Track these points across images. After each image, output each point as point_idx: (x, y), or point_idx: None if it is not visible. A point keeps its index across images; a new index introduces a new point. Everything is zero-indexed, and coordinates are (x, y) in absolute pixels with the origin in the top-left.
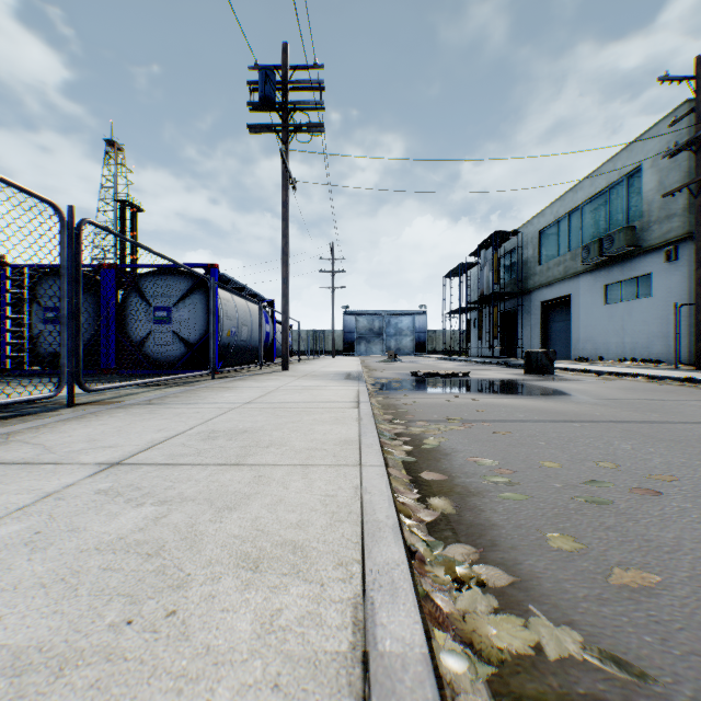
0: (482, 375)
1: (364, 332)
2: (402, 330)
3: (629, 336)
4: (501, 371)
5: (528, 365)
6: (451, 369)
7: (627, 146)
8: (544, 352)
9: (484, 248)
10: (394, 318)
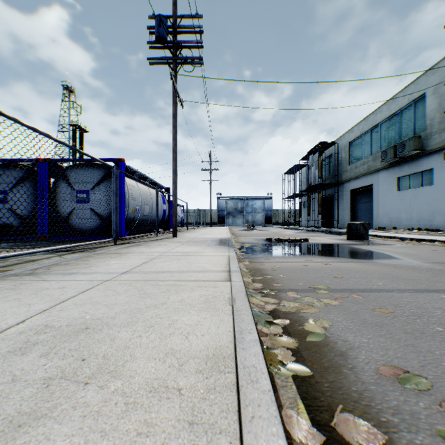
0: (317, 240)
1: (231, 210)
2: (256, 209)
3: (415, 213)
4: (328, 237)
5: (349, 233)
6: (293, 235)
7: (414, 80)
8: (362, 223)
9: (311, 154)
10: (251, 201)
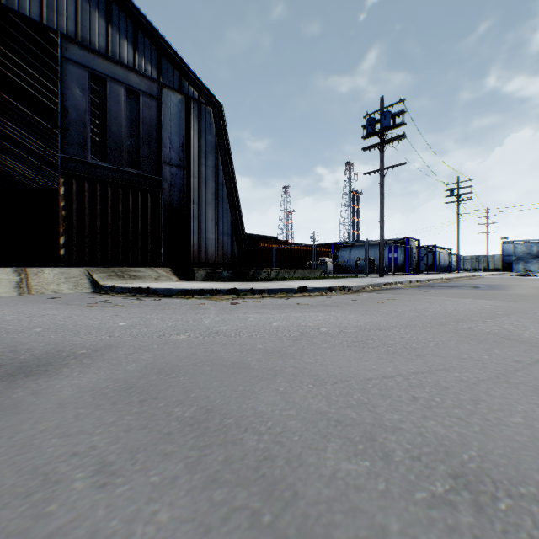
0: None
1: (520, 255)
2: None
3: None
4: None
5: None
6: None
7: None
8: None
9: None
10: None
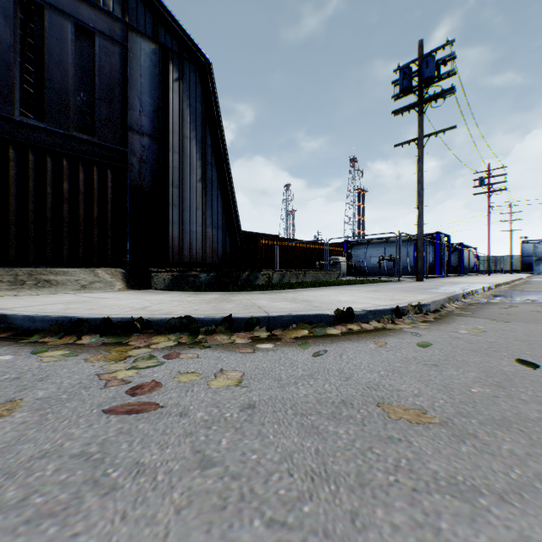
0: None
1: (541, 255)
2: None
3: None
4: None
5: None
6: None
7: None
8: None
9: None
10: None
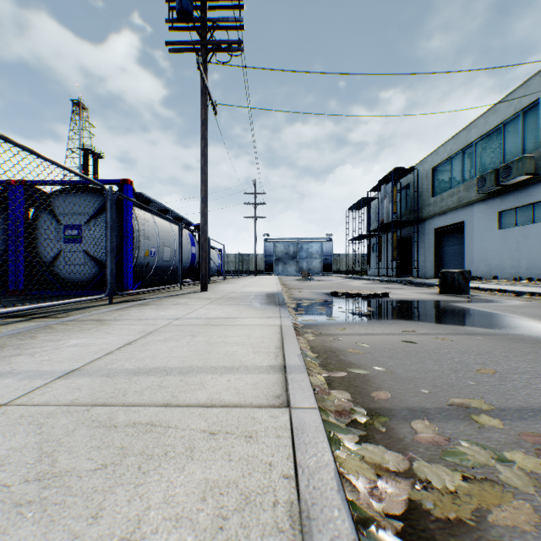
0: (399, 294)
1: (281, 255)
2: (312, 254)
3: (525, 258)
4: (412, 290)
5: (443, 284)
6: (364, 288)
7: (523, 83)
8: (461, 272)
9: (383, 183)
10: (306, 244)
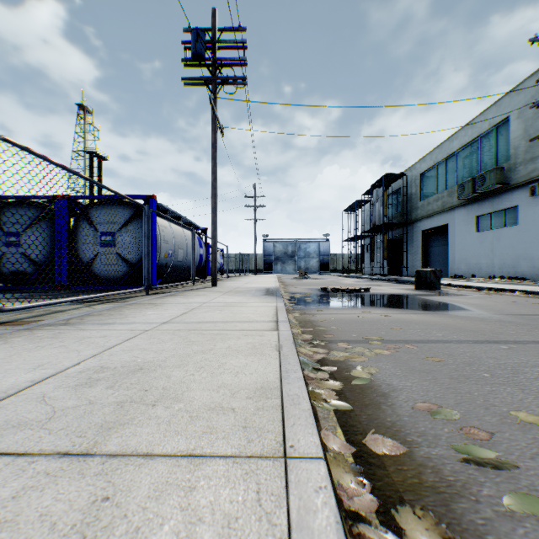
0: (380, 290)
1: (280, 255)
2: (310, 253)
3: (497, 258)
4: (394, 287)
5: (418, 281)
6: (352, 285)
7: (496, 102)
8: (432, 270)
9: (376, 187)
10: (304, 244)
